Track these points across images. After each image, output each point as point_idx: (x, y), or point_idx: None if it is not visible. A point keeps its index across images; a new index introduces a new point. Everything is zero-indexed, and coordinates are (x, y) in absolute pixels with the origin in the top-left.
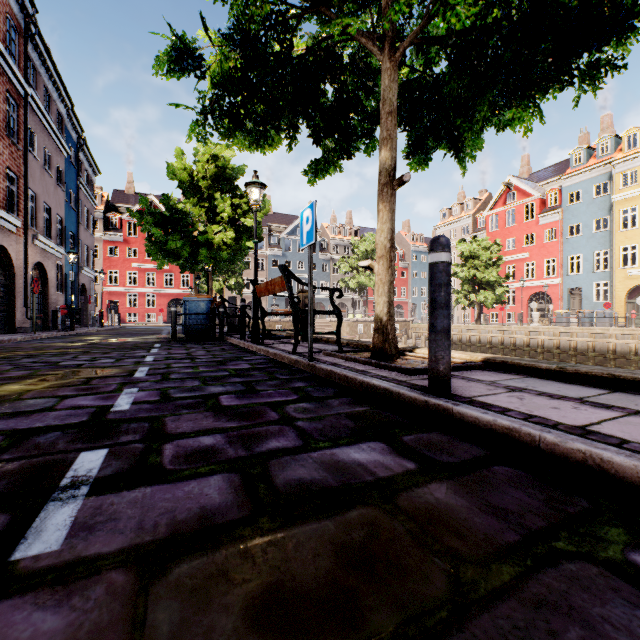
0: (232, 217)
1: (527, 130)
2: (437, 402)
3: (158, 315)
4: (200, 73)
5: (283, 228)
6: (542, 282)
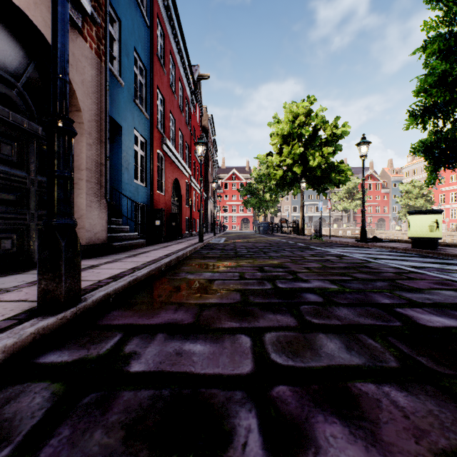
0: None
1: (326, 196)
2: (295, 236)
3: (237, 226)
4: (271, 190)
5: None
6: None
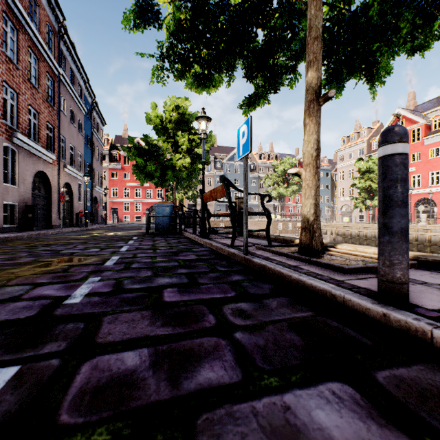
0: (189, 148)
1: None
2: (403, 318)
3: (142, 217)
4: (157, 24)
5: (224, 156)
6: (427, 190)
